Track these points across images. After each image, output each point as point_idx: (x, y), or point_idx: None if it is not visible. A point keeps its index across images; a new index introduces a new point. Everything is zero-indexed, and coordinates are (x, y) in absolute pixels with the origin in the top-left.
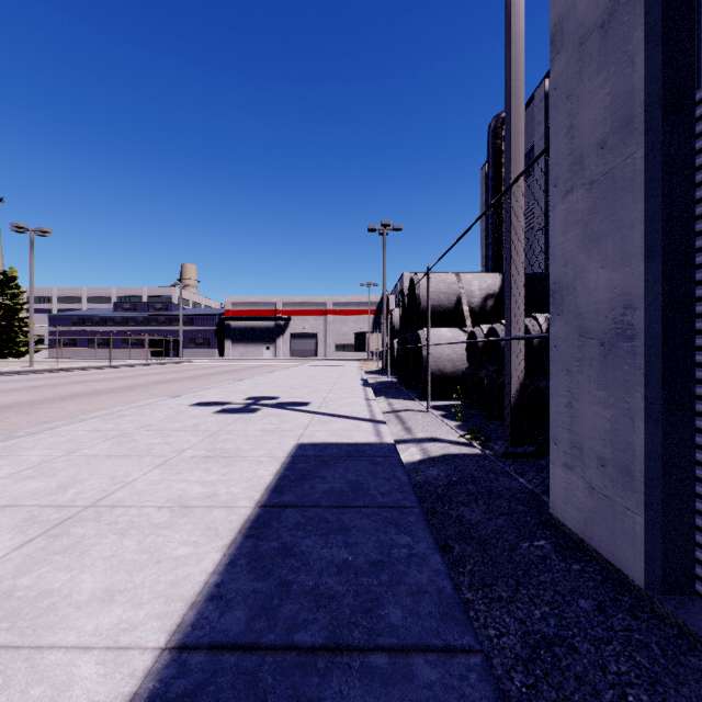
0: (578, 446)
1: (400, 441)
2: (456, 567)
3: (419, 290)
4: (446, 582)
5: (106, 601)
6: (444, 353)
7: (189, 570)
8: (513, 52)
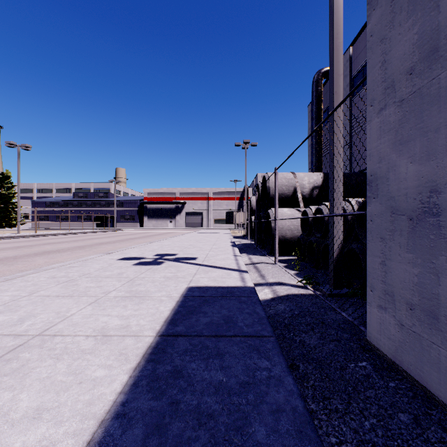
0: (390, 294)
1: (258, 284)
2: (302, 382)
3: (269, 183)
4: (298, 402)
5: (35, 419)
6: (286, 225)
7: (102, 390)
8: (335, 19)
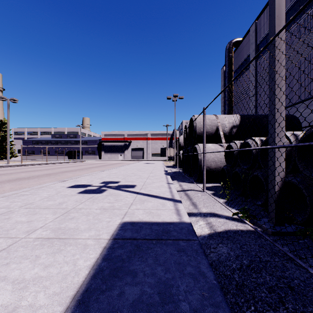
0: None
1: (191, 214)
2: None
3: (195, 123)
4: None
5: None
6: (210, 157)
7: None
8: None
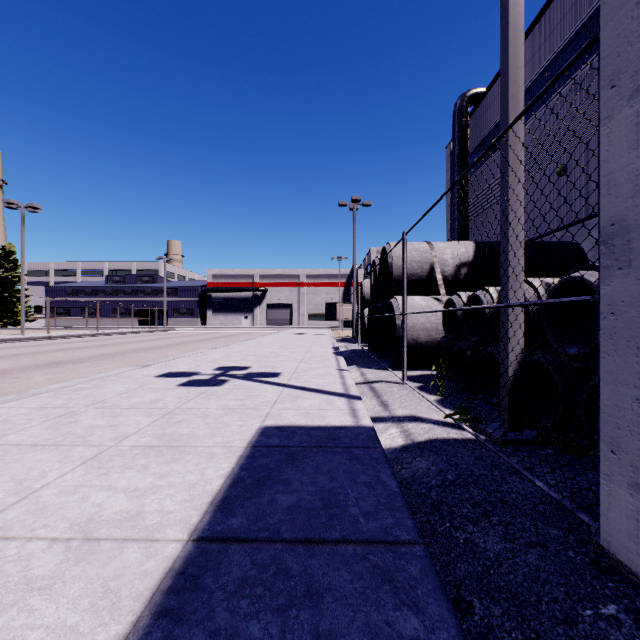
0: None
1: (377, 419)
2: None
3: (391, 258)
4: None
5: None
6: (418, 322)
7: None
8: None
